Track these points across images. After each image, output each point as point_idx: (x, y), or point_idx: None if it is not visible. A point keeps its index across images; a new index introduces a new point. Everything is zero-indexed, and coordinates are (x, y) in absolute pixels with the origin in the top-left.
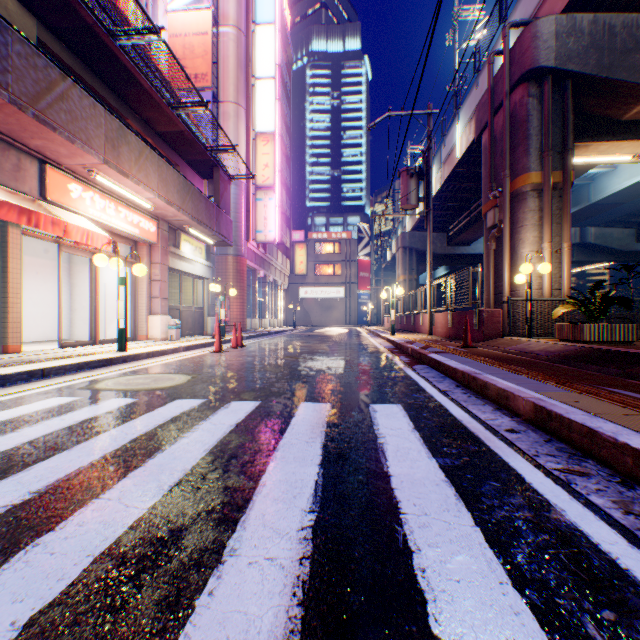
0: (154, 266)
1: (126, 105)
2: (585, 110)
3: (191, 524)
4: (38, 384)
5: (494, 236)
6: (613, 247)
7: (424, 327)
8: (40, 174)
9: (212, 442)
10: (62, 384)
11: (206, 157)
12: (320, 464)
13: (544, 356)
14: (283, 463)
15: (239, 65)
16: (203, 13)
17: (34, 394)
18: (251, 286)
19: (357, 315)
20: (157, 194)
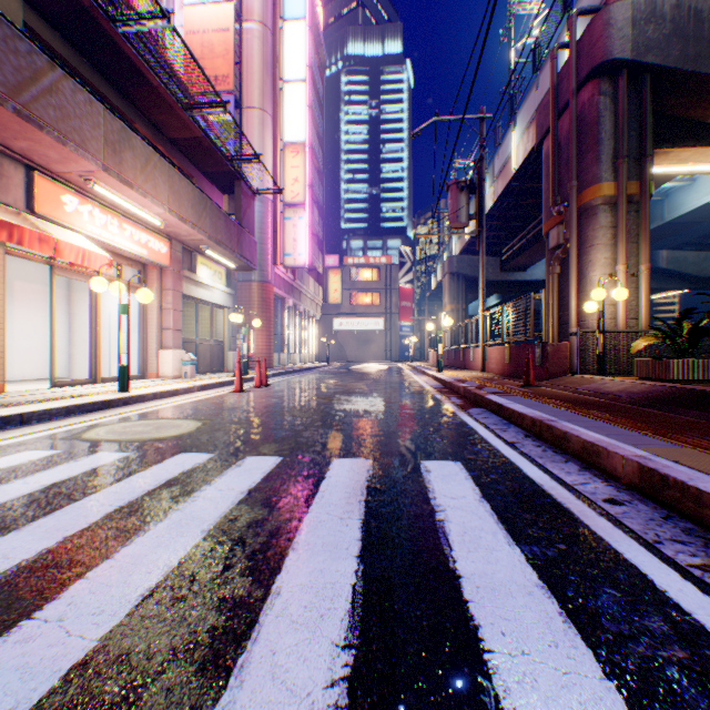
0: (166, 293)
1: (132, 106)
2: (665, 111)
3: (158, 673)
4: (13, 433)
5: (558, 258)
6: (688, 273)
7: (475, 363)
8: (27, 183)
9: (213, 518)
10: (43, 433)
11: (226, 168)
12: (359, 556)
13: (626, 398)
14: (307, 554)
15: (265, 66)
16: (224, 7)
17: (4, 446)
18: (279, 317)
19: (398, 349)
20: (168, 209)
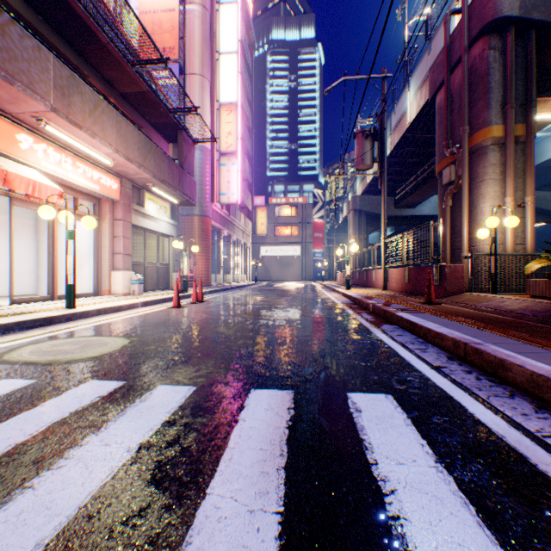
0: (117, 223)
1: (86, 62)
2: (545, 64)
3: None
4: None
5: (451, 192)
6: (547, 209)
7: (377, 282)
8: None
9: (67, 510)
10: None
11: (170, 120)
12: None
13: (533, 316)
14: None
15: (204, 40)
16: None
17: None
18: (216, 244)
19: (312, 271)
20: (115, 149)
